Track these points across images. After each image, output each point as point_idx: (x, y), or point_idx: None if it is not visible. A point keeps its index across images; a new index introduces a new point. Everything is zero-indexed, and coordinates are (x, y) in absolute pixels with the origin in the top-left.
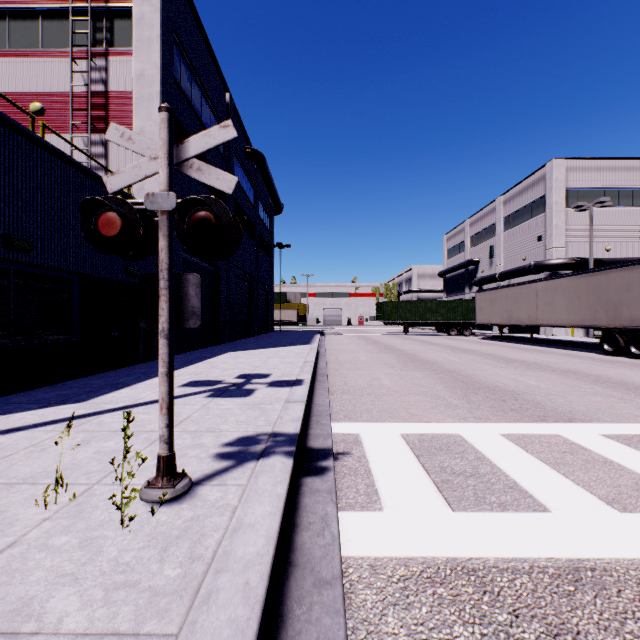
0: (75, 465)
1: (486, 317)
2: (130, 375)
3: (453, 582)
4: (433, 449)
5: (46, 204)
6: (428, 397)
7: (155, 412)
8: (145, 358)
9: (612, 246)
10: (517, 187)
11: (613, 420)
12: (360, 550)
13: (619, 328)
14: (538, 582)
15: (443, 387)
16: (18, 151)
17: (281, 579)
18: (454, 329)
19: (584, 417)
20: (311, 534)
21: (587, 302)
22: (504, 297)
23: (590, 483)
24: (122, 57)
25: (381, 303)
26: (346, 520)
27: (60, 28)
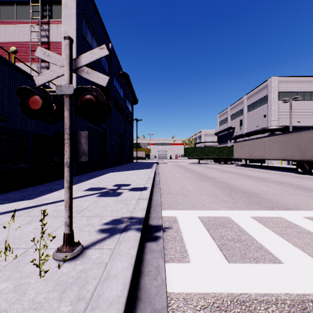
0: (21, 236)
1: (238, 155)
2: (59, 184)
3: (232, 310)
4: (216, 225)
5: (15, 97)
6: (211, 196)
7: None
8: None
9: (301, 120)
10: (253, 91)
11: (308, 209)
12: (178, 288)
13: (306, 160)
14: (282, 310)
15: (219, 191)
16: (0, 69)
17: (131, 309)
18: (222, 161)
19: (293, 207)
20: (150, 278)
21: (289, 147)
22: (247, 145)
23: (302, 245)
24: (56, 24)
25: (186, 148)
26: (169, 268)
27: (25, 9)
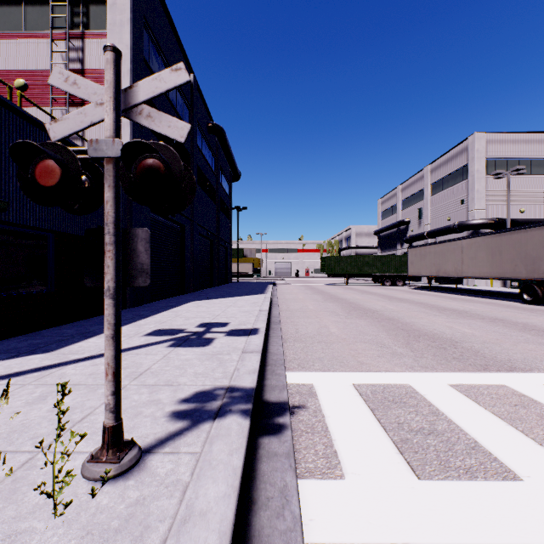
0: (24, 427)
1: (417, 270)
2: (101, 324)
3: None
4: (387, 402)
5: None
6: (374, 345)
7: None
8: None
9: (526, 208)
10: (443, 157)
11: None
12: (324, 534)
13: (537, 280)
14: None
15: (386, 335)
16: None
17: None
18: (388, 280)
19: (524, 366)
20: (270, 514)
21: (508, 257)
22: (433, 252)
23: None
24: (97, 38)
25: (325, 258)
26: (306, 491)
27: (41, 13)
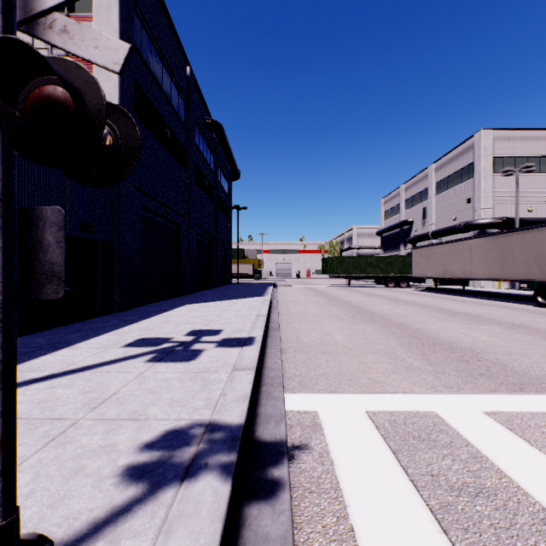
0: None
1: (422, 271)
2: (79, 331)
3: None
4: (411, 439)
5: None
6: (385, 357)
7: (79, 385)
8: (103, 311)
9: (534, 207)
10: (448, 155)
11: None
12: None
13: None
14: None
15: (397, 344)
16: None
17: None
18: (392, 281)
19: None
20: None
21: (520, 257)
22: (439, 253)
23: None
24: (82, 22)
25: (327, 258)
26: None
27: None
